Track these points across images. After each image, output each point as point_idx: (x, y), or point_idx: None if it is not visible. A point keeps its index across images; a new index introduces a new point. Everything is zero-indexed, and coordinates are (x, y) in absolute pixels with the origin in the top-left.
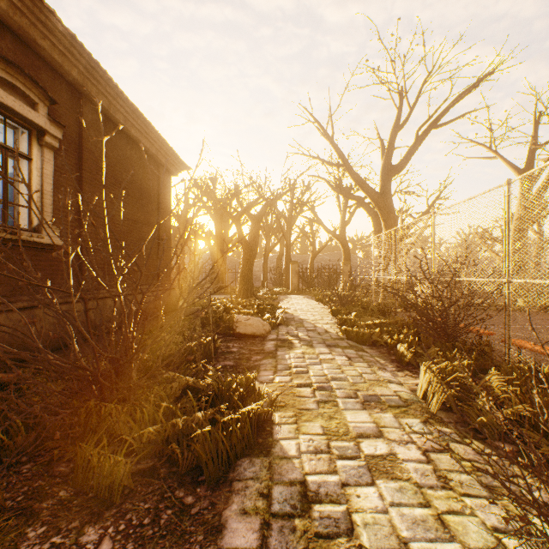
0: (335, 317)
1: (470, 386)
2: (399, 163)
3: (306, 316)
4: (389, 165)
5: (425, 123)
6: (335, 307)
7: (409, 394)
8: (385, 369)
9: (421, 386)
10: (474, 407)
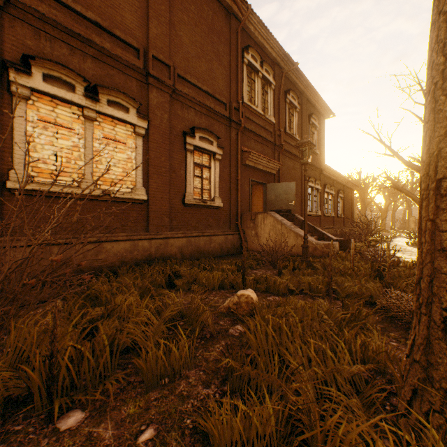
0: None
1: None
2: None
3: None
4: None
5: None
6: None
7: None
8: None
9: None
10: None
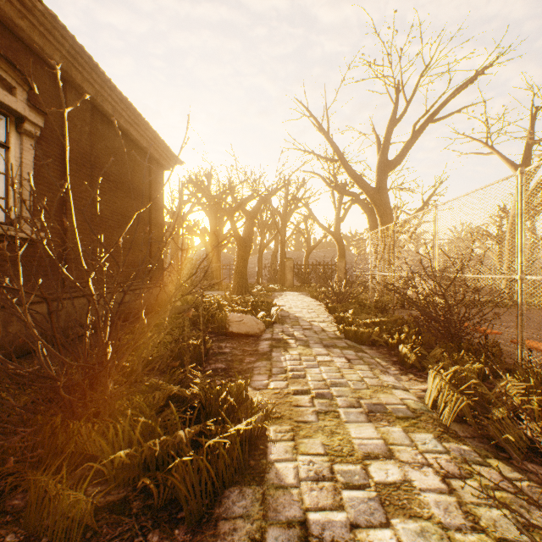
0: (331, 315)
1: (487, 395)
2: (395, 158)
3: (302, 313)
4: (385, 160)
5: (423, 117)
6: (331, 304)
7: (417, 402)
8: (388, 372)
9: (430, 393)
10: (495, 421)
